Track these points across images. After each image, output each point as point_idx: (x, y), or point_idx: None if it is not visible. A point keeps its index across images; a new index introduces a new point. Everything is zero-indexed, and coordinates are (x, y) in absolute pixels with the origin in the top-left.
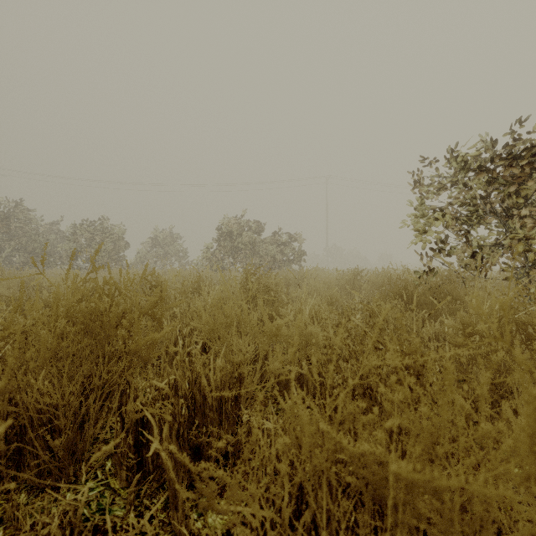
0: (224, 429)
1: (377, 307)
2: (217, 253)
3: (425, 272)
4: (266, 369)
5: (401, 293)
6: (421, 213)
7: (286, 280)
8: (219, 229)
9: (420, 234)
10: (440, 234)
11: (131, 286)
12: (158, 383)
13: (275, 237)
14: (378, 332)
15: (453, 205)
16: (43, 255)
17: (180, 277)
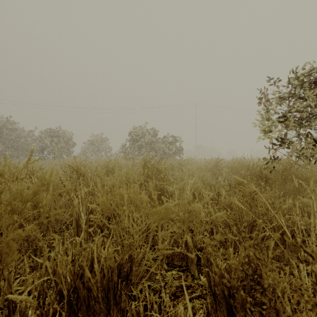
0: (111, 316)
1: (248, 188)
2: (128, 149)
3: (271, 160)
4: (156, 248)
5: (257, 175)
6: (267, 119)
7: (171, 166)
8: (130, 134)
9: (266, 134)
10: (281, 133)
11: (17, 171)
12: (15, 296)
13: (165, 139)
14: (249, 208)
15: (291, 112)
16: (23, 150)
17: (101, 164)
